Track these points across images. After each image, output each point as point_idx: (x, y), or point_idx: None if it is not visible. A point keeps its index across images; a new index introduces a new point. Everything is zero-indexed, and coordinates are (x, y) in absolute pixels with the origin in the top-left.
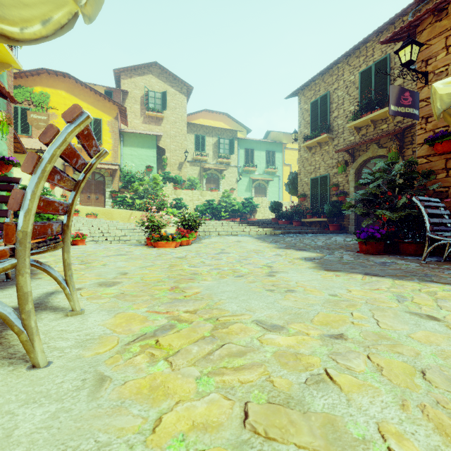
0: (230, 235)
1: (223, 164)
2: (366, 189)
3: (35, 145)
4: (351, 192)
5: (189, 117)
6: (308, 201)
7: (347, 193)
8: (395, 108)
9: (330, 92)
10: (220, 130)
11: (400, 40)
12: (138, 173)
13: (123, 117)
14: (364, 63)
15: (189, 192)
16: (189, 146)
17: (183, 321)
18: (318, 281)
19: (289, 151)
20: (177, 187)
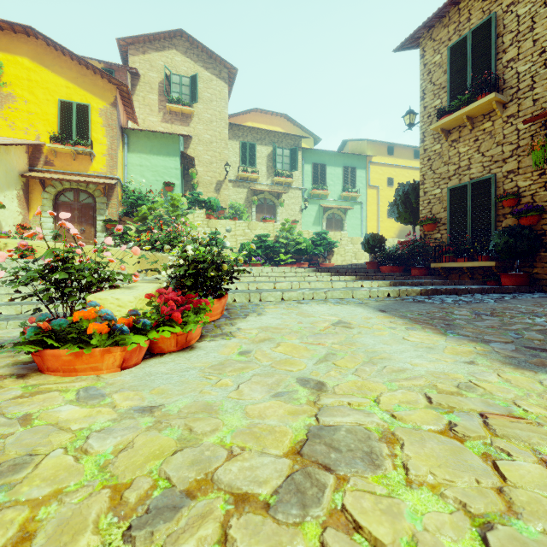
0: (309, 301)
1: (281, 185)
2: None
3: None
4: None
5: (232, 119)
6: (441, 231)
7: (545, 209)
8: None
9: (496, 15)
10: (276, 136)
11: None
12: (151, 193)
13: (128, 106)
14: None
15: (231, 222)
16: (232, 159)
17: None
18: None
19: (375, 168)
20: (211, 214)
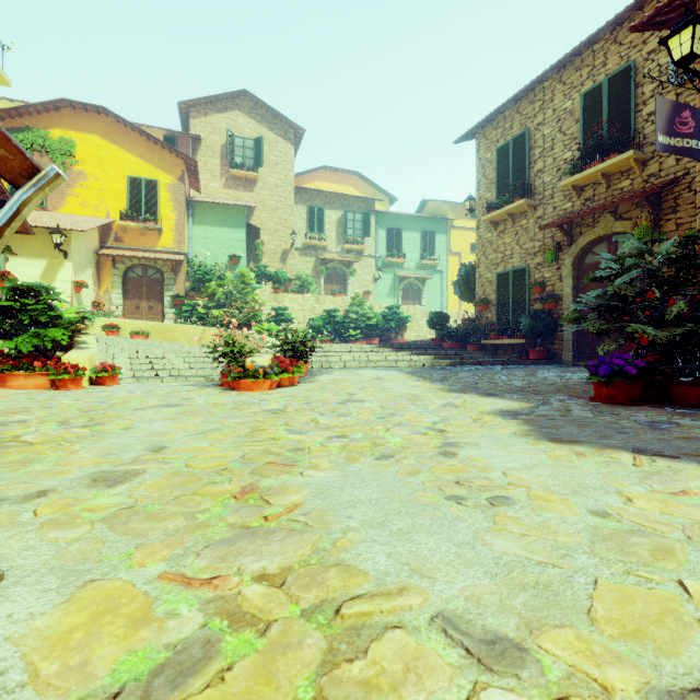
0: (363, 368)
1: (352, 253)
2: (608, 287)
3: (50, 222)
4: (567, 295)
5: (298, 178)
6: (492, 311)
7: (560, 297)
8: (665, 140)
9: (529, 130)
10: (347, 199)
11: (664, 26)
12: (217, 266)
13: (193, 177)
14: (590, 78)
15: (299, 296)
16: (299, 225)
17: (244, 623)
18: (548, 469)
19: (457, 232)
20: (278, 289)
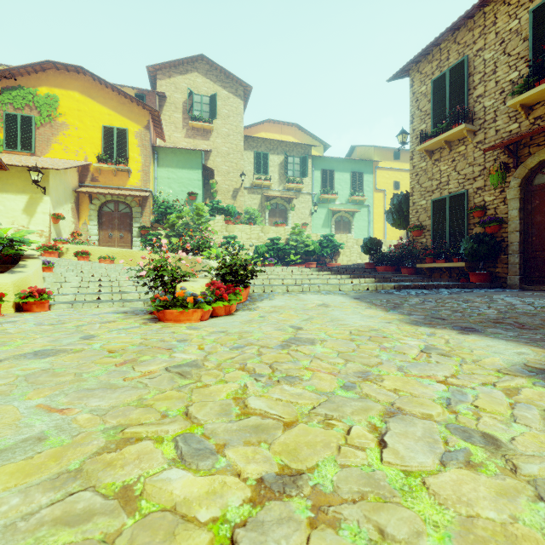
0: (307, 292)
1: (292, 191)
2: None
3: (32, 162)
4: (513, 217)
5: (247, 130)
6: (427, 236)
7: (504, 220)
8: None
9: (468, 57)
10: (288, 145)
11: None
12: (177, 202)
13: (158, 127)
14: None
15: (246, 227)
16: (247, 168)
17: None
18: None
19: (382, 172)
20: (229, 220)
